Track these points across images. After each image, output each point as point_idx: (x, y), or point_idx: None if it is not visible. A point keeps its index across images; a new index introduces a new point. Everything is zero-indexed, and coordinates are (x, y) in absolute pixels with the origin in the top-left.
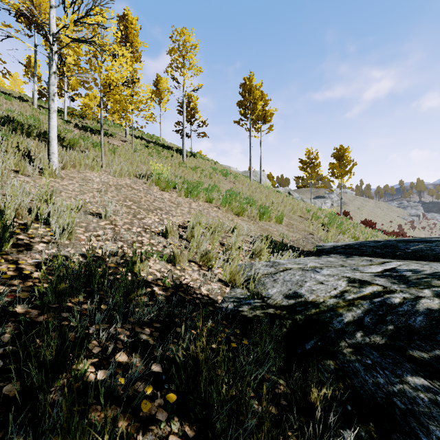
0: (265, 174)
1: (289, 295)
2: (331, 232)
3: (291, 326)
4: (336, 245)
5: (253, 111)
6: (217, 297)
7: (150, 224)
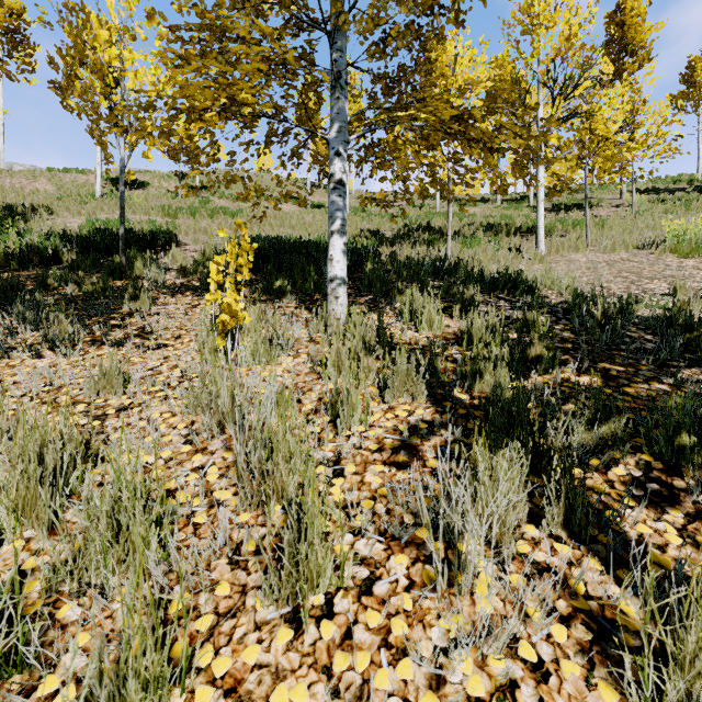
0: None
1: None
2: None
3: None
4: None
5: None
6: None
7: (653, 288)
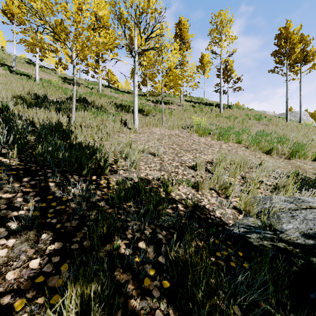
0: (307, 113)
1: (307, 234)
2: None
3: (303, 266)
4: None
5: (290, 55)
6: (228, 221)
7: (186, 160)
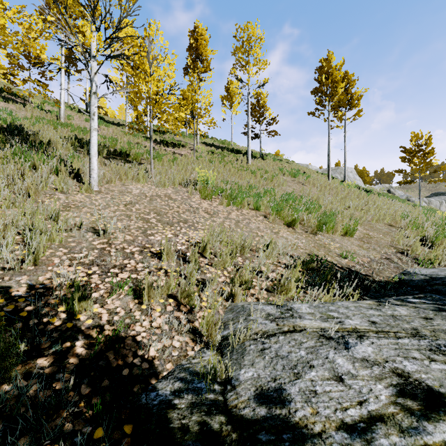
0: (354, 170)
1: (265, 392)
2: (438, 249)
3: None
4: (436, 275)
5: (331, 96)
6: (166, 364)
7: (156, 241)
